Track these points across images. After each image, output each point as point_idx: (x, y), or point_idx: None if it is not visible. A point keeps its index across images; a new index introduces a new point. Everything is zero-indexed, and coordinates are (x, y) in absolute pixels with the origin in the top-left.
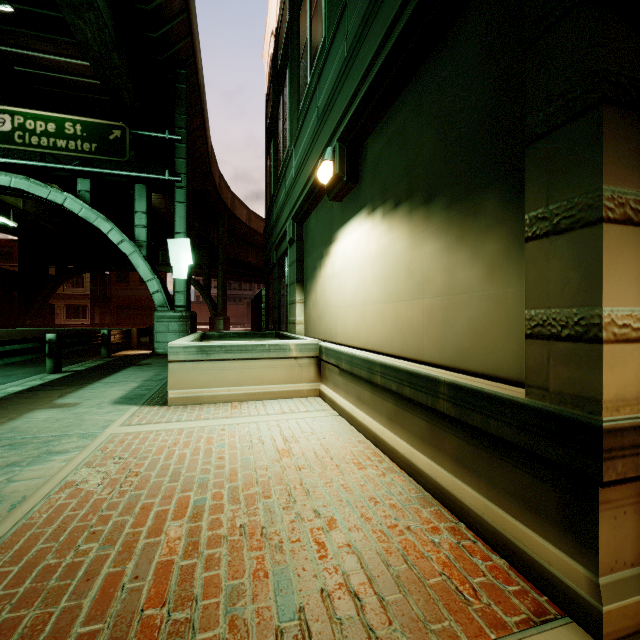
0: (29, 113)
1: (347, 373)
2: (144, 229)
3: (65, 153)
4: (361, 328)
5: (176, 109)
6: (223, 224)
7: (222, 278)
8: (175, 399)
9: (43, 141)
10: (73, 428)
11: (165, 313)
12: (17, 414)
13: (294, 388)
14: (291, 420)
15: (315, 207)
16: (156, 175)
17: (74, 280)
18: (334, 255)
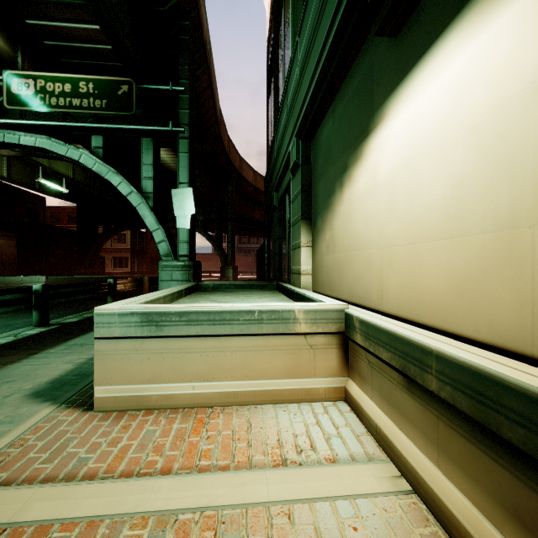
0: (49, 76)
1: (442, 403)
2: (151, 181)
3: (79, 111)
4: (490, 292)
5: (179, 61)
6: (232, 184)
7: (231, 232)
8: (106, 400)
9: (61, 101)
10: None
11: (169, 262)
12: None
13: (302, 385)
14: (301, 508)
15: (331, 101)
16: (161, 127)
17: (119, 237)
18: (375, 152)
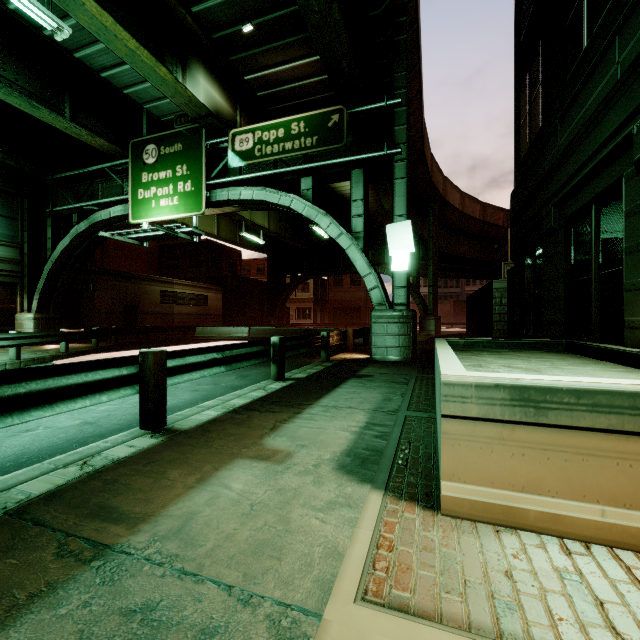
0: (265, 126)
1: None
2: (360, 218)
3: (291, 154)
4: None
5: (395, 68)
6: (434, 213)
7: (433, 273)
8: (457, 502)
9: (275, 148)
10: (267, 560)
11: (383, 312)
12: (214, 465)
13: None
14: None
15: None
16: (373, 153)
17: (302, 286)
18: None
